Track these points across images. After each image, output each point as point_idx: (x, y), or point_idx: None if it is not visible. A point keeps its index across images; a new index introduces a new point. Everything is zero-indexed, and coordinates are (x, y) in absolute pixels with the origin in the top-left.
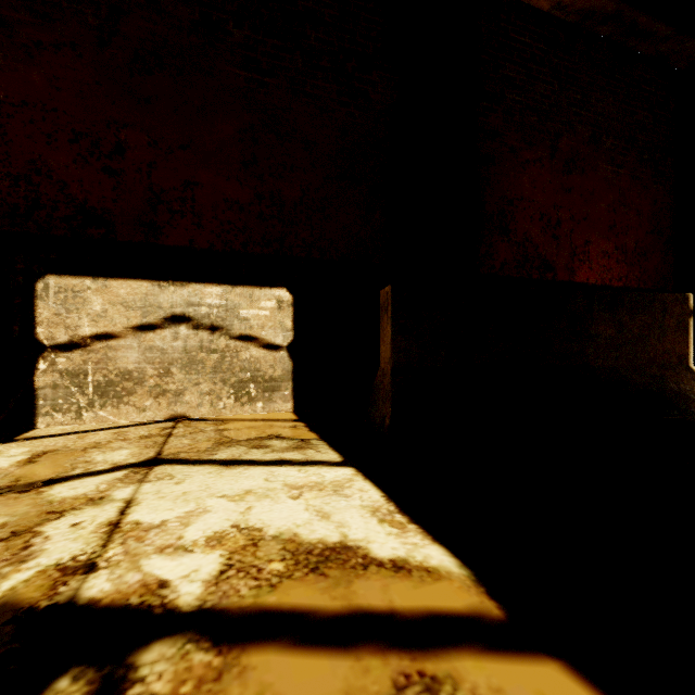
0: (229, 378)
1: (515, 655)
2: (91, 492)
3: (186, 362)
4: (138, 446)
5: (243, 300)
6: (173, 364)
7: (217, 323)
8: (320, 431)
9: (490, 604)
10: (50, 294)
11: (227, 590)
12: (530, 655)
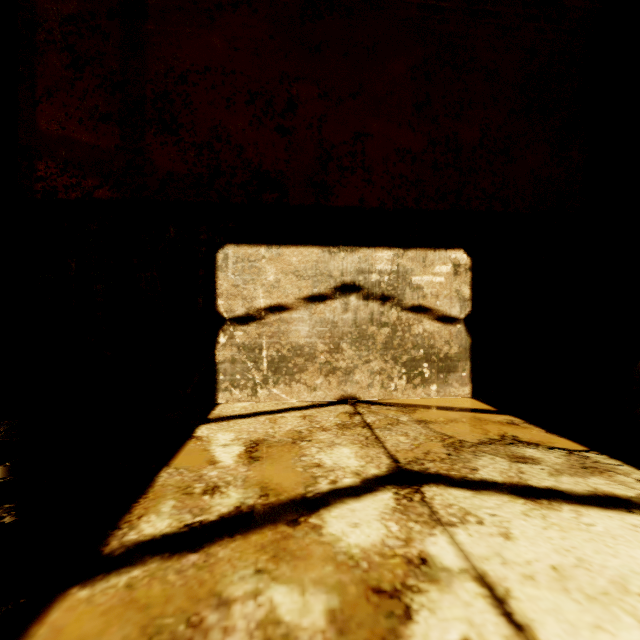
0: (400, 355)
1: None
2: (390, 540)
3: (355, 336)
4: (352, 443)
5: (415, 265)
6: (342, 339)
7: (388, 292)
8: (568, 435)
9: None
10: (229, 265)
11: None
12: None
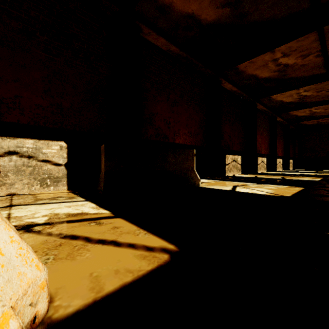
0: (37, 177)
1: (112, 218)
2: None
3: (16, 171)
4: None
5: (44, 145)
6: (9, 172)
7: (31, 154)
8: (78, 194)
9: (112, 215)
10: None
11: (51, 220)
12: (115, 218)
